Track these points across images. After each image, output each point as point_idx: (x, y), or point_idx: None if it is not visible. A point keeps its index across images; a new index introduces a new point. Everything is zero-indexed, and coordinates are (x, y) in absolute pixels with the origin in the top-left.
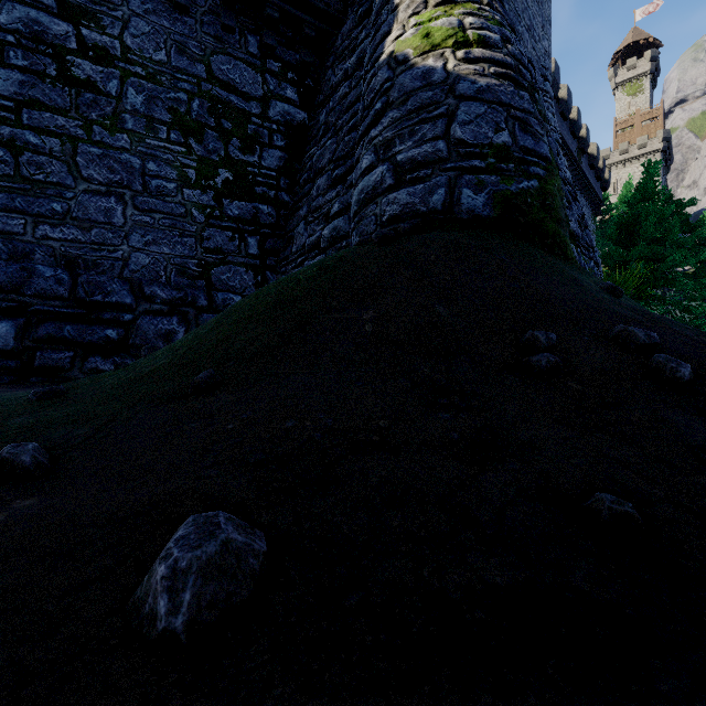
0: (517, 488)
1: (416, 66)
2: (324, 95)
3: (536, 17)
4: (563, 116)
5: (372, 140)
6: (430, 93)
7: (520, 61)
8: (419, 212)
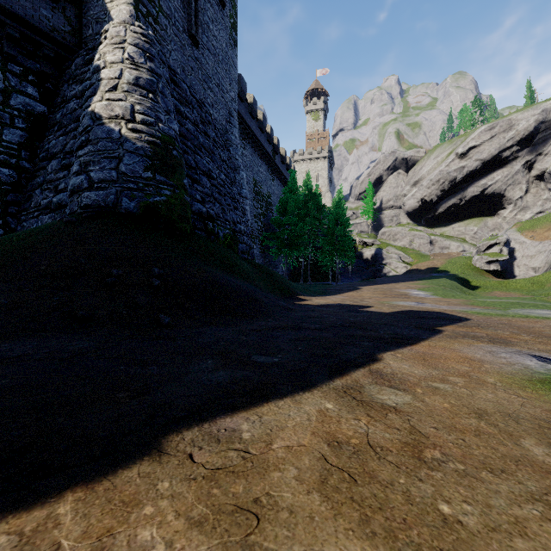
0: (62, 313)
1: (105, 125)
2: (61, 99)
3: (225, 78)
4: (261, 130)
5: (79, 157)
6: (110, 143)
7: (167, 133)
8: (101, 205)
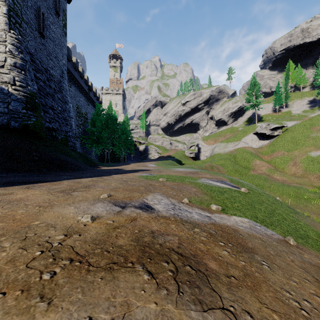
0: (2, 168)
1: None
2: None
3: (59, 53)
4: (81, 77)
5: None
6: (3, 95)
7: (32, 91)
8: None
